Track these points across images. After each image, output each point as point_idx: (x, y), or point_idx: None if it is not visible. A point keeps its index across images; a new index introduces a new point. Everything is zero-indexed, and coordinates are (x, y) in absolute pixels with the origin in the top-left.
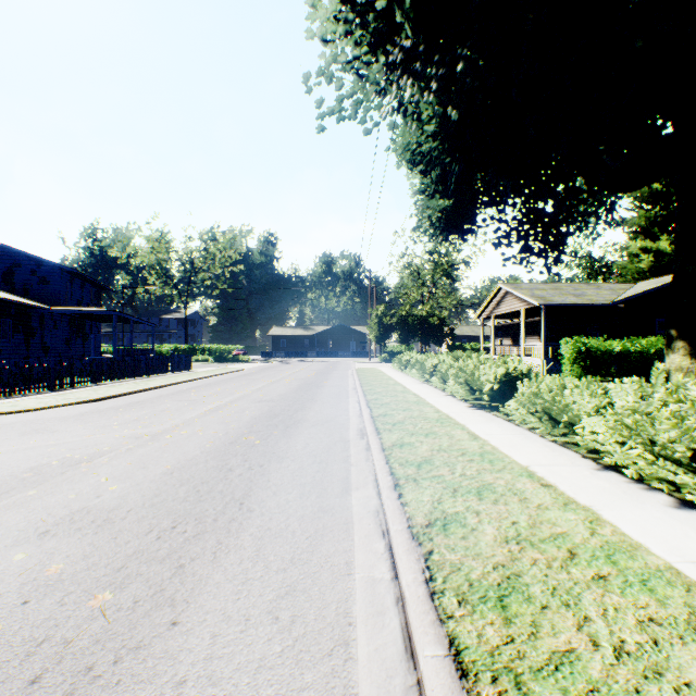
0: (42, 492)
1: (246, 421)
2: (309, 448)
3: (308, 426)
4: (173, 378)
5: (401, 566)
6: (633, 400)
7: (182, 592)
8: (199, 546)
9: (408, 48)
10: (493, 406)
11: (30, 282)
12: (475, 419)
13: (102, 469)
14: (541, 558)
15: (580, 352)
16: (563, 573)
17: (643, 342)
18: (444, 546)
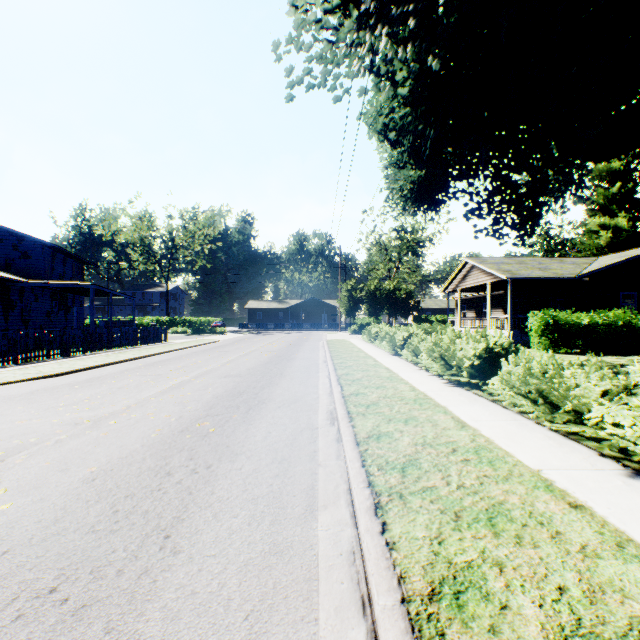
0: None
1: (206, 401)
2: (270, 439)
3: (272, 408)
4: (146, 351)
5: None
6: None
7: None
8: (72, 639)
9: None
10: (471, 382)
11: (12, 256)
12: (456, 399)
13: (10, 472)
14: None
15: (548, 325)
16: None
17: (610, 314)
18: None
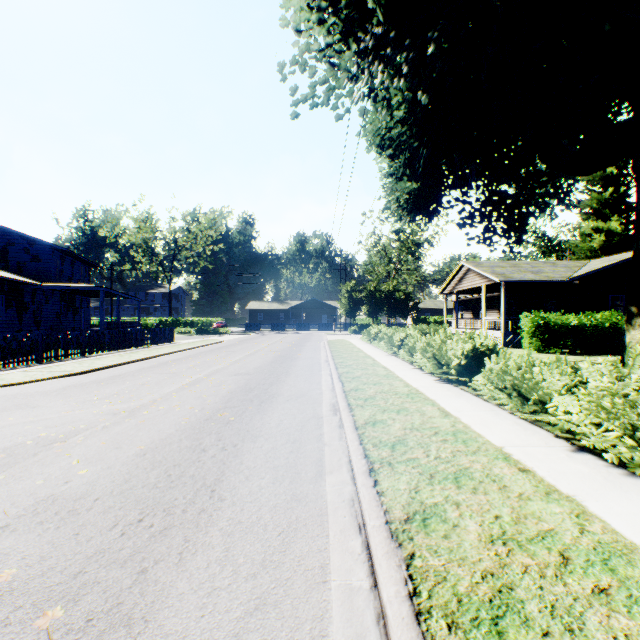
0: (10, 476)
1: (222, 395)
2: (283, 425)
3: (282, 401)
4: (156, 351)
5: (381, 574)
6: (608, 381)
7: (140, 606)
8: (165, 544)
9: (379, 35)
10: (460, 380)
11: (24, 259)
12: (444, 393)
13: (75, 449)
14: (532, 564)
15: (538, 326)
16: (560, 585)
17: (597, 316)
18: (426, 548)
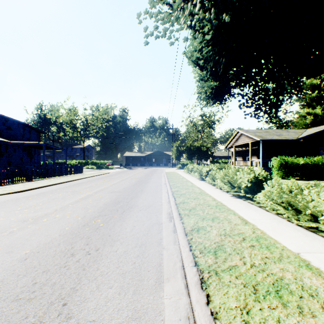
0: None
1: (99, 206)
2: (134, 230)
3: (136, 211)
4: (71, 178)
5: None
6: None
7: None
8: None
9: None
10: (245, 196)
11: (2, 129)
12: (239, 205)
13: None
14: None
15: (282, 164)
16: None
17: (314, 159)
18: None
